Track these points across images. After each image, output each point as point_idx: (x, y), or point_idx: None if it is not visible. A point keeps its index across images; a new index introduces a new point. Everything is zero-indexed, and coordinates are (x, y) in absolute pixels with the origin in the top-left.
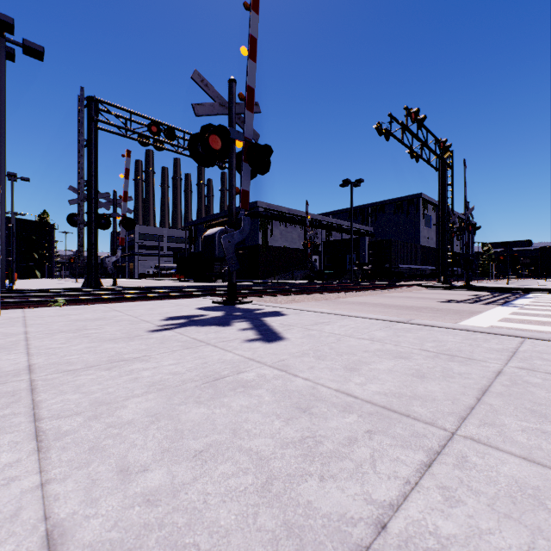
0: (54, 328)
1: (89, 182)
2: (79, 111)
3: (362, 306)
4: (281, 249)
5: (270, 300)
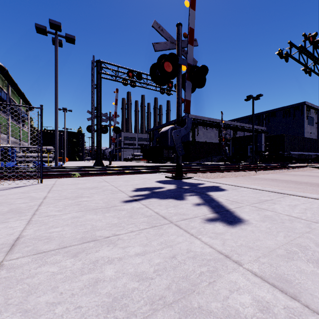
0: (63, 194)
1: (97, 107)
2: (92, 69)
3: (275, 182)
4: (203, 143)
5: (203, 176)
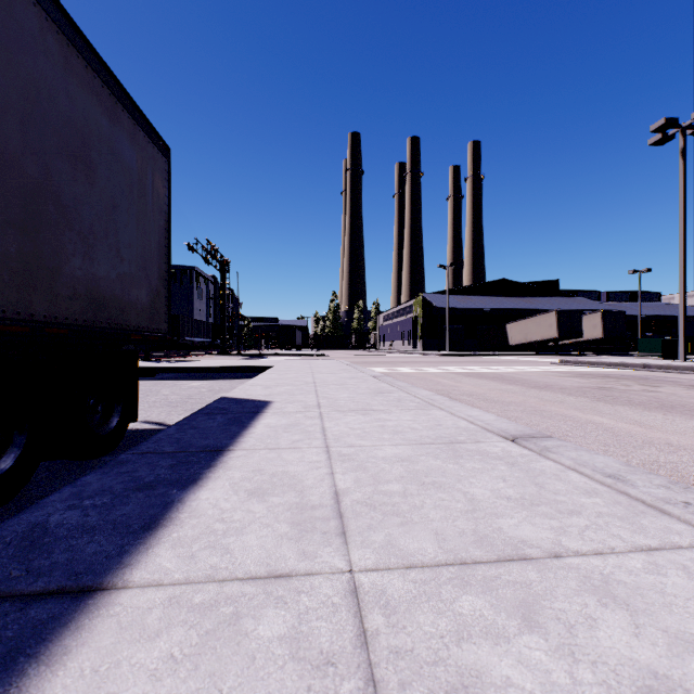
0: None
1: None
2: None
3: None
4: None
5: None
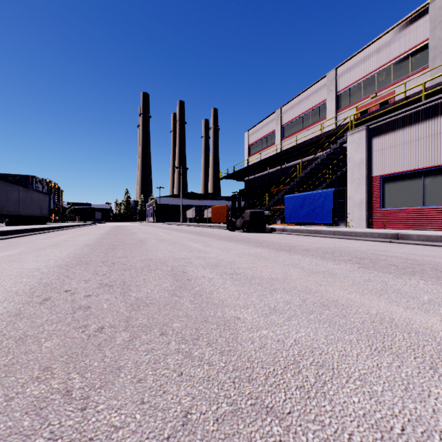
0: None
1: None
2: None
3: None
4: None
5: None
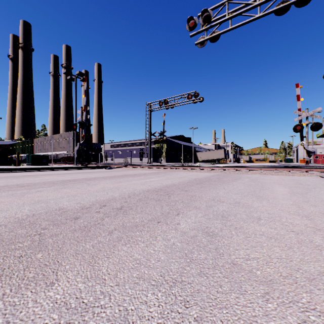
0: None
1: None
2: None
3: None
4: None
5: None
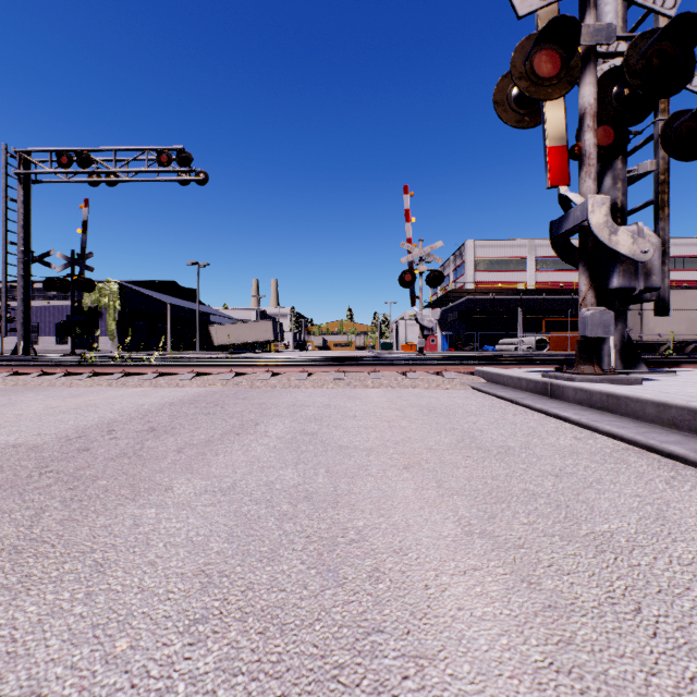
0: None
1: None
2: None
3: None
4: None
5: None
